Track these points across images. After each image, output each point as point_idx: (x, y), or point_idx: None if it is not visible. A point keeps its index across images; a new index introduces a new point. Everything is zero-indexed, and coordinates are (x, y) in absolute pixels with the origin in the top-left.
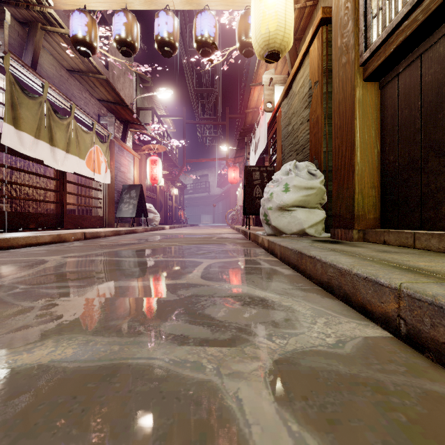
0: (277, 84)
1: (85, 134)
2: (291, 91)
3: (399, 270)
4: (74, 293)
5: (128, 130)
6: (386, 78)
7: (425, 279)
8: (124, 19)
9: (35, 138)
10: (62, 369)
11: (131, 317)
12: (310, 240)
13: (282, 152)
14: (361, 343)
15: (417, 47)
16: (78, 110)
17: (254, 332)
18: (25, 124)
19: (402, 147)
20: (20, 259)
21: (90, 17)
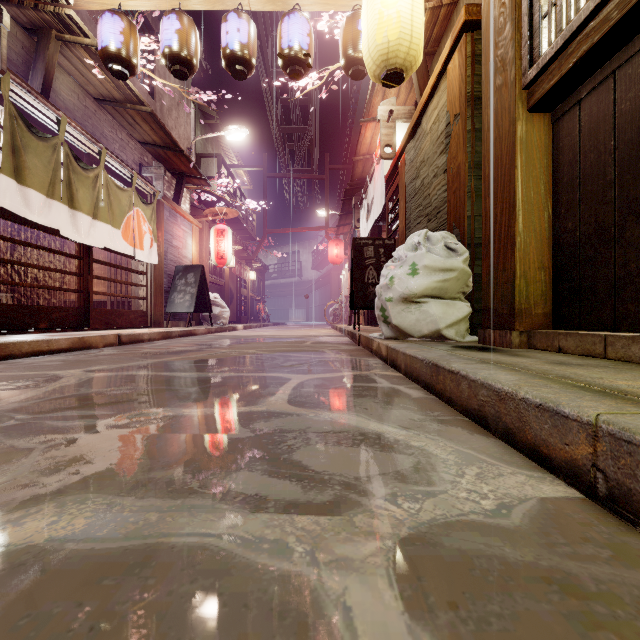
0: (400, 119)
1: (121, 192)
2: (420, 129)
3: (590, 394)
4: (96, 426)
5: (183, 186)
6: (561, 108)
7: (634, 408)
8: (176, 23)
9: (48, 198)
10: (65, 554)
11: (180, 465)
12: (449, 346)
13: (407, 218)
14: (536, 509)
15: (609, 60)
16: (111, 156)
17: (369, 490)
18: (32, 176)
19: (586, 209)
20: (22, 374)
21: (127, 21)
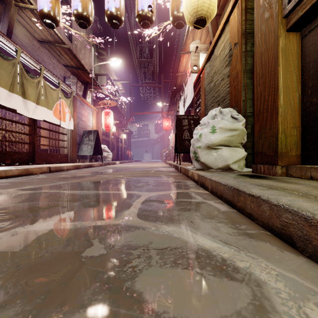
0: (201, 51)
1: (53, 90)
2: (213, 55)
3: None
4: None
5: (87, 89)
6: (308, 28)
7: None
8: None
9: (10, 92)
10: None
11: (24, 301)
12: (236, 174)
13: (205, 104)
14: None
15: None
16: (47, 71)
17: None
18: (0, 79)
19: None
20: None
21: None
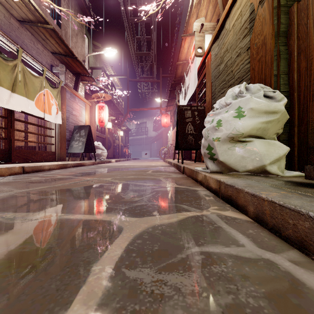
0: (207, 31)
1: (34, 78)
2: (223, 30)
3: None
4: None
5: (79, 81)
6: None
7: None
8: None
9: None
10: None
11: None
12: (291, 183)
13: (212, 92)
14: None
15: None
16: (26, 54)
17: None
18: None
19: None
20: None
21: None
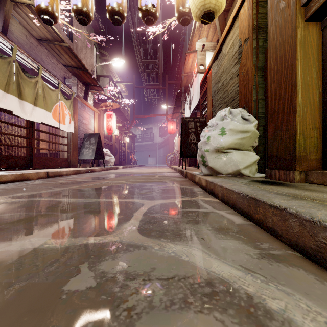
0: (208, 50)
1: (52, 91)
2: (221, 53)
3: None
4: None
5: (89, 91)
6: None
7: None
8: None
9: (5, 92)
10: None
11: None
12: (249, 180)
13: (212, 106)
14: None
15: None
16: (45, 71)
17: None
18: None
19: None
20: None
21: None
